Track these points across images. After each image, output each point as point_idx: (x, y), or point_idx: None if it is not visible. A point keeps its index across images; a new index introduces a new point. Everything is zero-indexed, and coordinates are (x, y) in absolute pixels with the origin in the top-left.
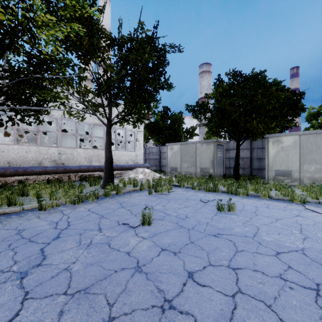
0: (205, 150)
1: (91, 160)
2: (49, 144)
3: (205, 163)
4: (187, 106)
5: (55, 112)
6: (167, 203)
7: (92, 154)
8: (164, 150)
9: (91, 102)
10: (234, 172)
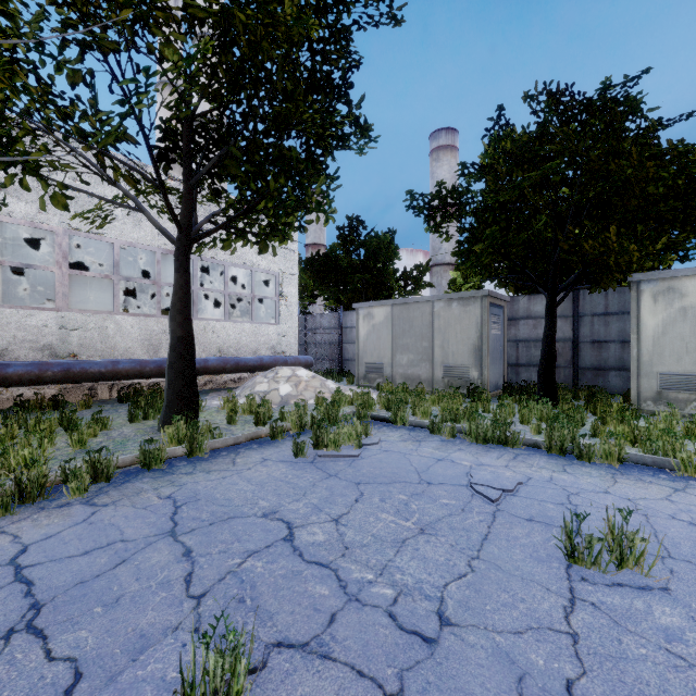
0: (456, 318)
1: (157, 345)
2: (38, 303)
3: (457, 353)
4: (412, 199)
5: (50, 215)
6: (353, 502)
7: (159, 330)
8: (351, 321)
9: (110, 160)
10: (541, 378)
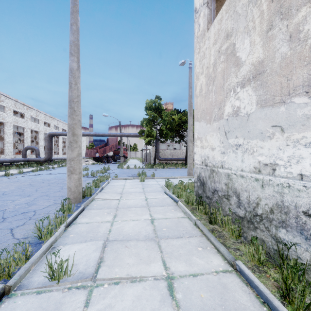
0: None
1: None
2: None
3: None
4: None
5: None
6: None
7: None
8: None
9: None
10: None
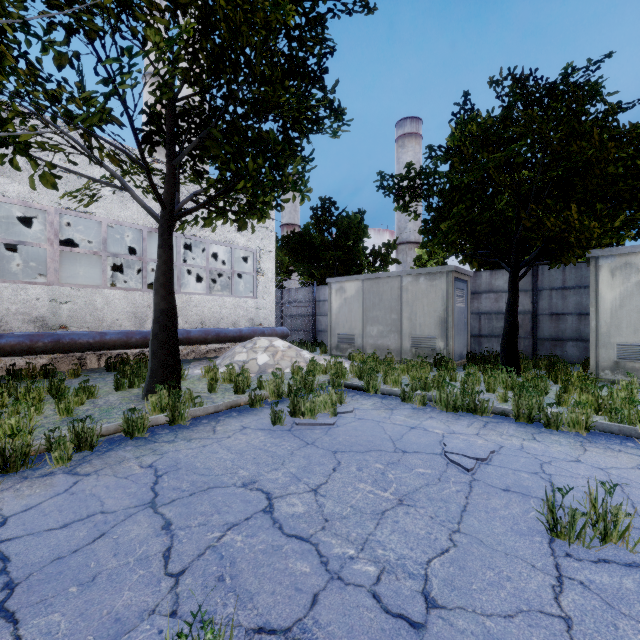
0: (423, 292)
1: (142, 317)
2: (31, 277)
3: (424, 325)
4: (383, 179)
5: (42, 195)
6: (331, 471)
7: (145, 304)
8: (324, 295)
9: (96, 140)
10: (504, 348)
